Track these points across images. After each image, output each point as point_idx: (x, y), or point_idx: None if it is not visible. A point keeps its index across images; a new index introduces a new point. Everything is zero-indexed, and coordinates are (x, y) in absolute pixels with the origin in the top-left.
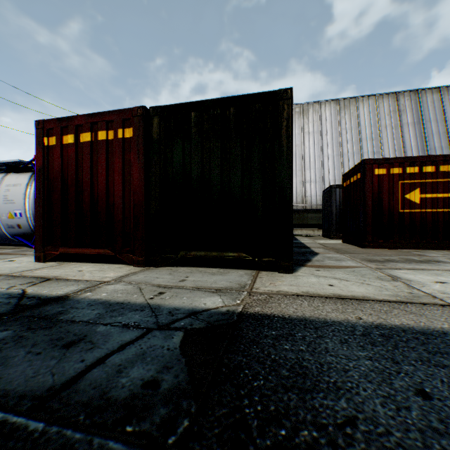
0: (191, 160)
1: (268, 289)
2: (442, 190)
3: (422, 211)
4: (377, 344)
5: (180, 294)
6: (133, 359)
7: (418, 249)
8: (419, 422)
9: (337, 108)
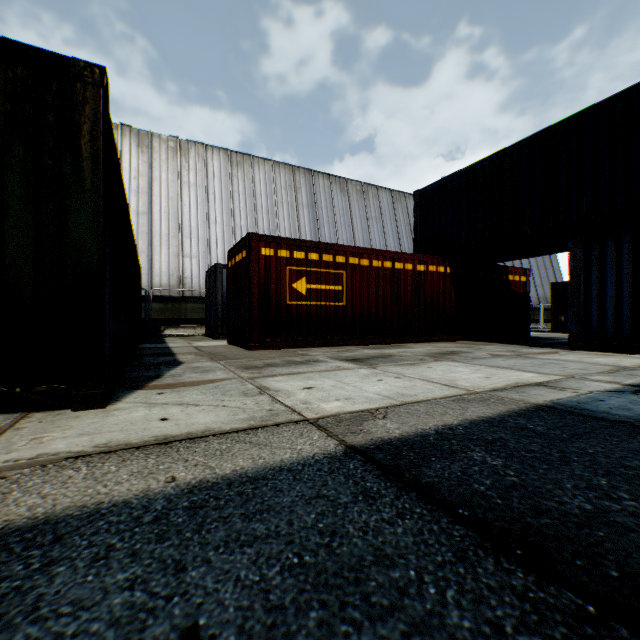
0: None
1: (11, 457)
2: (326, 282)
3: (309, 304)
4: (170, 533)
5: None
6: None
7: (305, 348)
8: None
9: (229, 162)
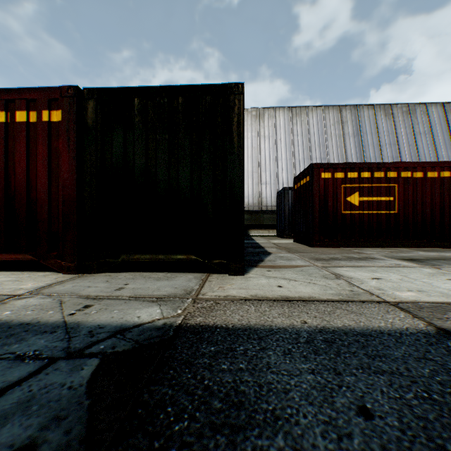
0: (134, 152)
1: (215, 294)
2: (376, 194)
3: (360, 213)
4: (320, 352)
5: (111, 307)
6: (10, 411)
7: (358, 248)
8: None
9: (290, 115)
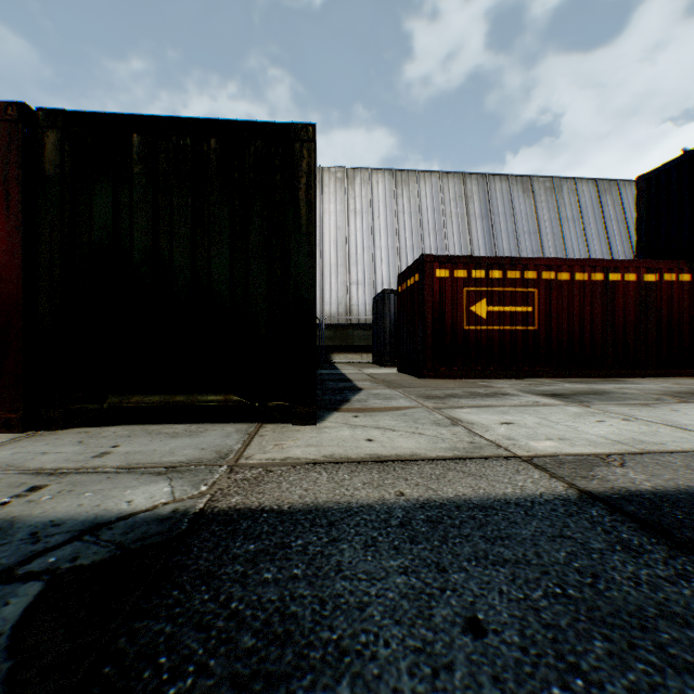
0: (133, 225)
1: (268, 456)
2: (511, 303)
3: (490, 329)
4: (420, 538)
5: (81, 487)
6: None
7: (486, 379)
8: (465, 693)
9: (394, 182)
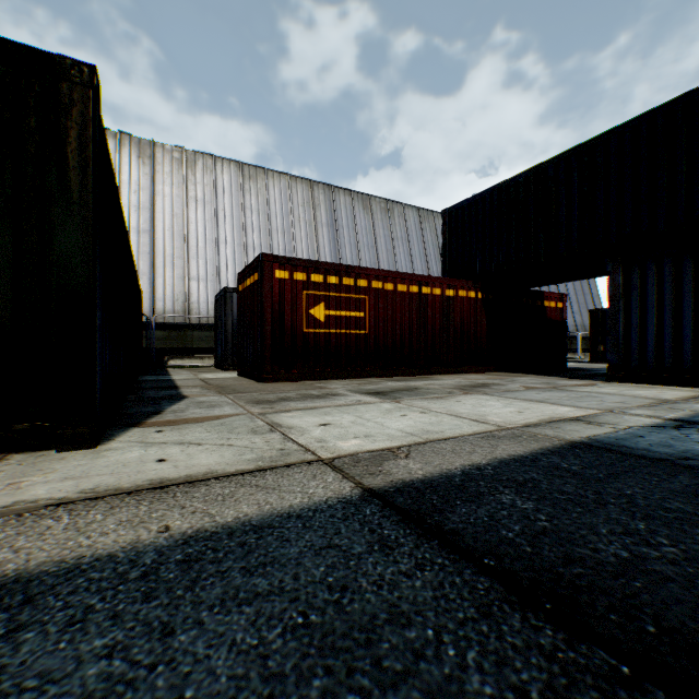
0: None
1: None
2: (346, 308)
3: (328, 332)
4: (159, 591)
5: None
6: None
7: (324, 380)
8: None
9: (241, 175)
